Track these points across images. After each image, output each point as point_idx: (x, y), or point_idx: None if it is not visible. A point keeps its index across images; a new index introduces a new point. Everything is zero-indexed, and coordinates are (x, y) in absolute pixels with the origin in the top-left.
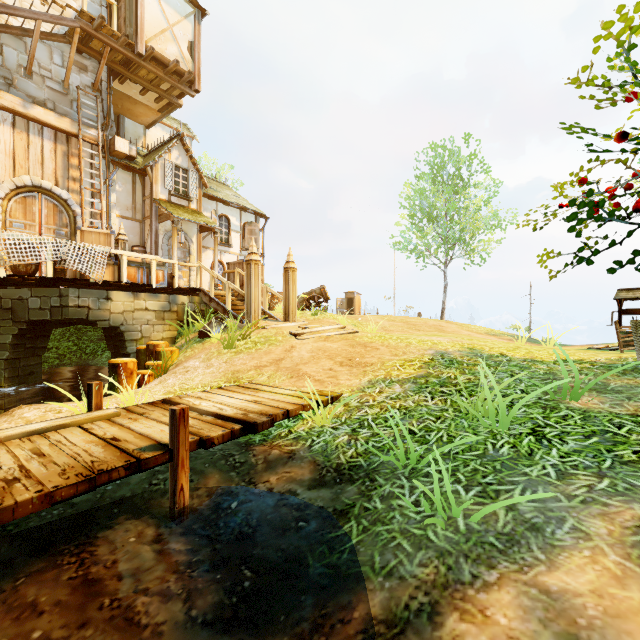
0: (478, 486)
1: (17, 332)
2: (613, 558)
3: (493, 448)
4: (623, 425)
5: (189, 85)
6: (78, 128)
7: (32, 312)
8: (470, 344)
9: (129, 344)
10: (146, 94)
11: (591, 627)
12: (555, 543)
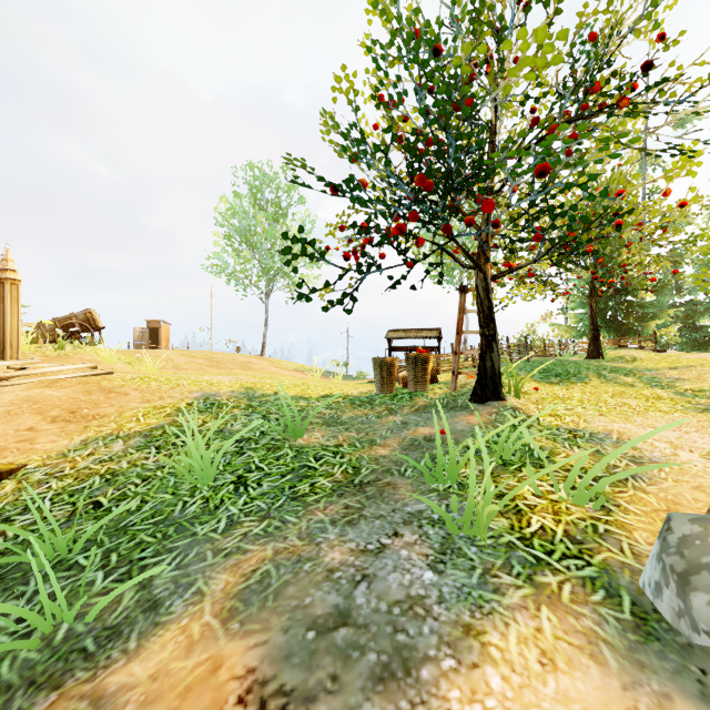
0: (126, 566)
1: None
2: (205, 619)
3: (182, 508)
4: (323, 457)
5: None
6: None
7: None
8: (254, 383)
9: None
10: None
11: None
12: (162, 620)
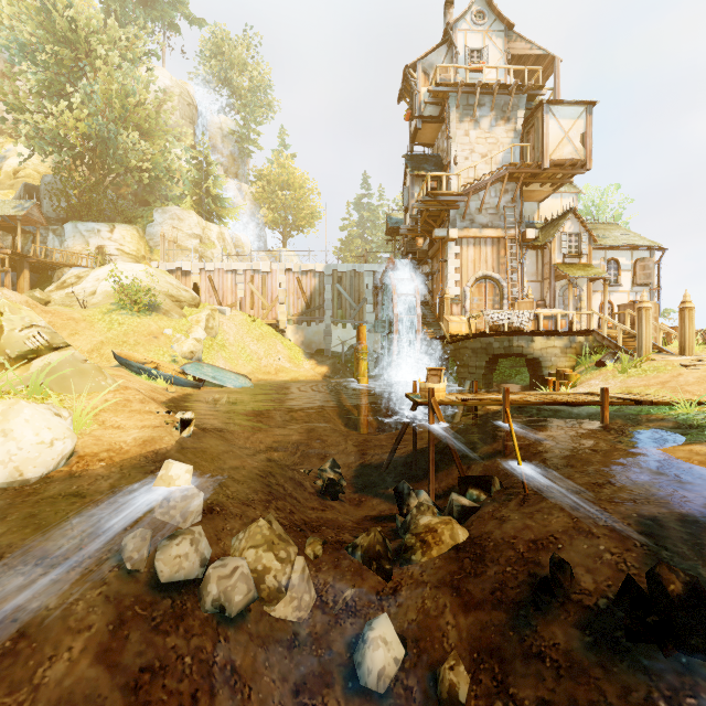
0: None
1: (488, 360)
2: None
3: None
4: None
5: (580, 167)
6: (504, 233)
7: (495, 350)
8: None
9: (544, 369)
10: (544, 185)
11: None
12: None
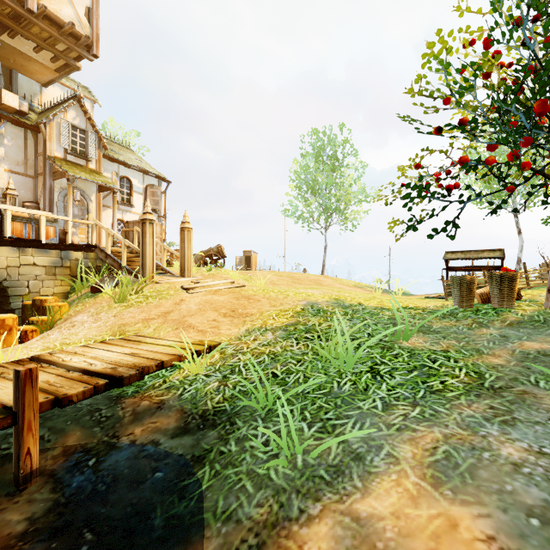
0: (320, 422)
1: None
2: (413, 479)
3: (338, 386)
4: (437, 360)
5: (87, 49)
6: None
7: None
8: (337, 295)
9: (14, 300)
10: (40, 52)
11: (386, 549)
12: (372, 470)
